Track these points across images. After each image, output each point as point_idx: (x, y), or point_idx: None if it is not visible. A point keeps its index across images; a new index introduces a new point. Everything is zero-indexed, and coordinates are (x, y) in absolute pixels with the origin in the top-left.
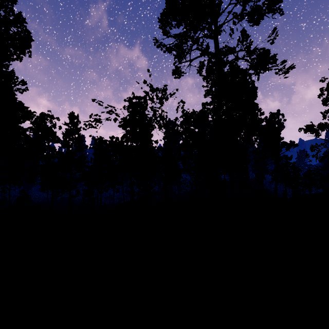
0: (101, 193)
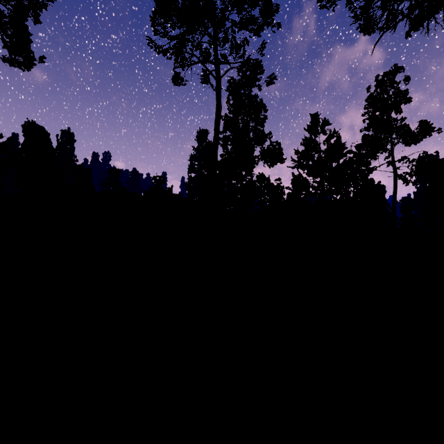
0: None
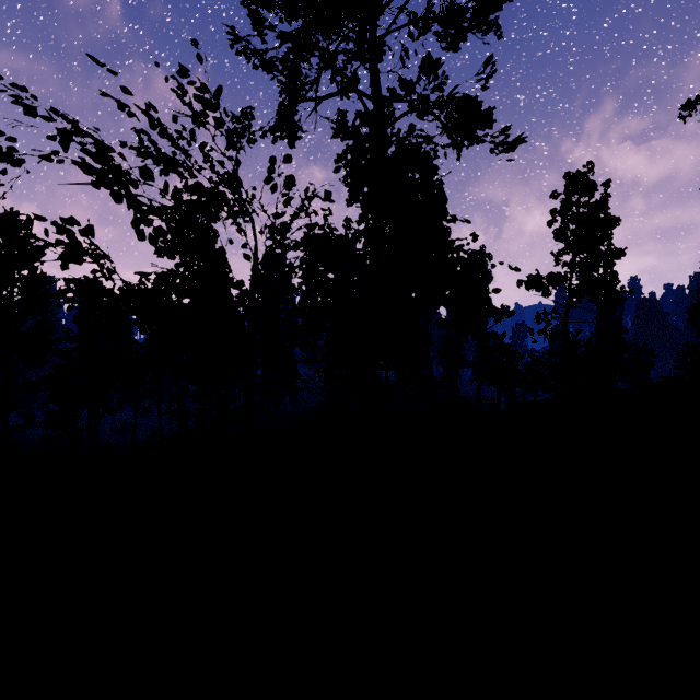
0: (98, 418)
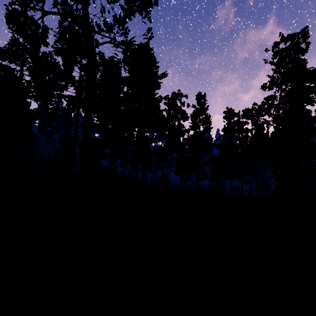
0: (231, 178)
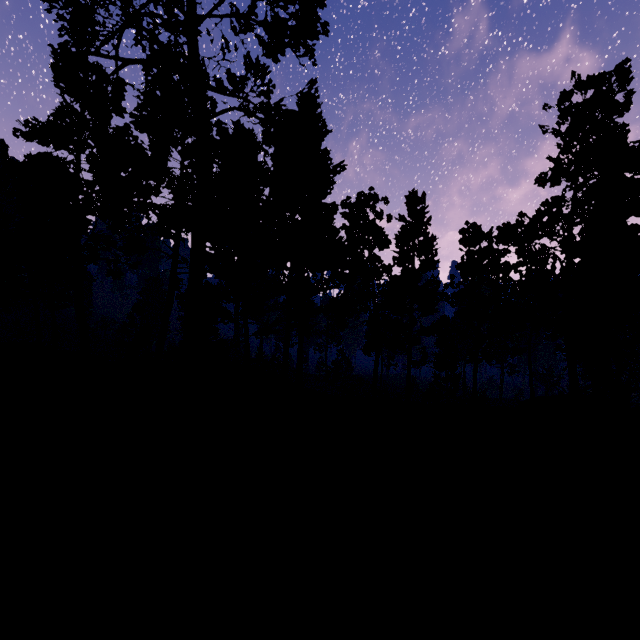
0: (476, 362)
